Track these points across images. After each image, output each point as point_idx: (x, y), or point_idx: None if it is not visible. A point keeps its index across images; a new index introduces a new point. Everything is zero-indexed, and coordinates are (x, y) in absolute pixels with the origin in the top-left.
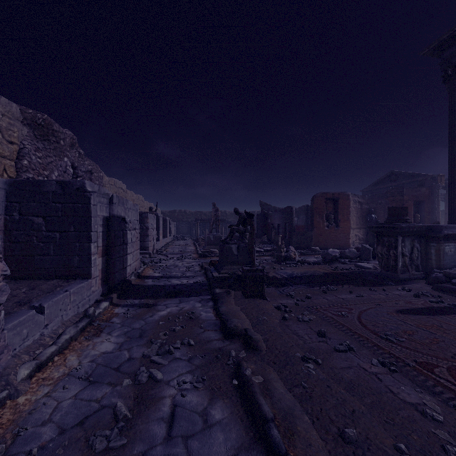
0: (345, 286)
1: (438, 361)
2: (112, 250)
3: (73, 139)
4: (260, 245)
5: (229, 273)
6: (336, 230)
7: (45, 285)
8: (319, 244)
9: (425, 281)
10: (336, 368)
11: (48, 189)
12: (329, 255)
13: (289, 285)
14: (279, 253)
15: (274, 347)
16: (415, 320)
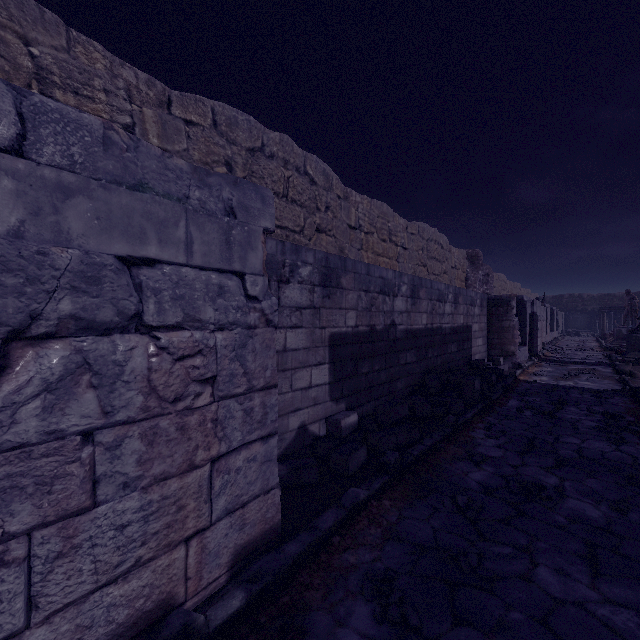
0: None
1: None
2: (533, 333)
3: None
4: None
5: (634, 358)
6: None
7: None
8: None
9: None
10: None
11: None
12: None
13: None
14: None
15: None
16: None
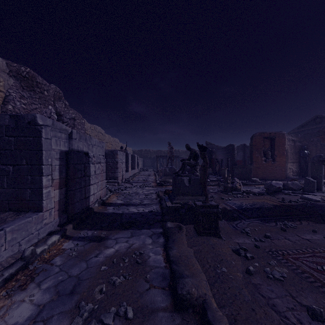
0: (304, 222)
1: None
2: (71, 182)
3: (59, 93)
4: None
5: (181, 203)
6: (273, 164)
7: None
8: (257, 175)
9: None
10: None
11: (2, 123)
12: (273, 186)
13: (241, 218)
14: (226, 184)
15: None
16: None
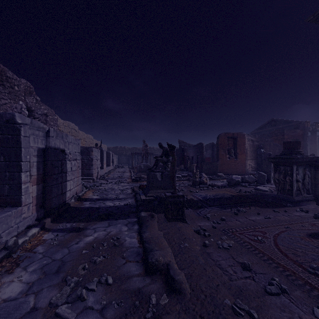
0: (252, 207)
1: None
2: (49, 178)
3: (30, 88)
4: (178, 172)
5: (154, 196)
6: (235, 161)
7: None
8: (223, 171)
9: (314, 202)
10: None
11: None
12: (233, 180)
13: (205, 207)
14: (194, 178)
15: (199, 288)
16: None
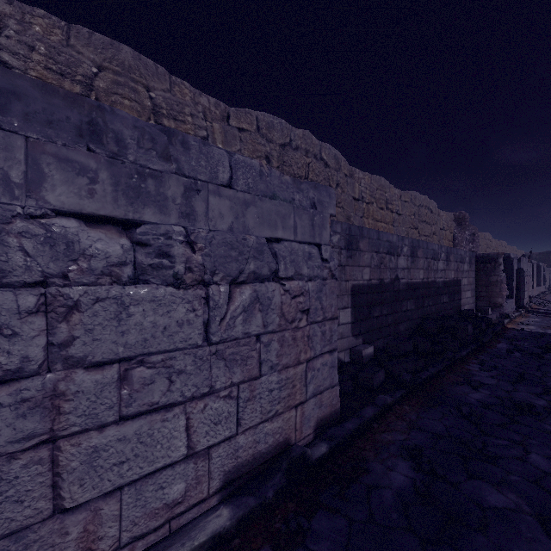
0: None
1: None
2: (519, 287)
3: None
4: None
5: None
6: None
7: None
8: None
9: None
10: None
11: None
12: None
13: None
14: None
15: None
16: None
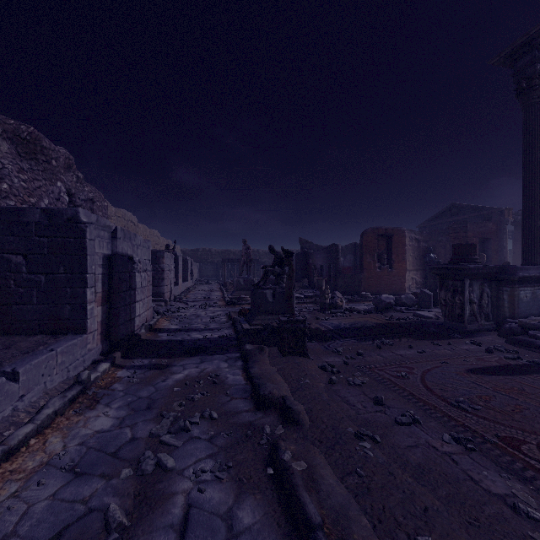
0: (404, 339)
1: (525, 435)
2: (116, 297)
3: (70, 159)
4: (300, 290)
5: (262, 324)
6: (390, 272)
7: (24, 342)
8: (370, 288)
9: (496, 332)
10: (399, 448)
11: (30, 219)
12: (382, 302)
13: (336, 339)
14: (323, 299)
15: (320, 420)
16: (490, 382)
